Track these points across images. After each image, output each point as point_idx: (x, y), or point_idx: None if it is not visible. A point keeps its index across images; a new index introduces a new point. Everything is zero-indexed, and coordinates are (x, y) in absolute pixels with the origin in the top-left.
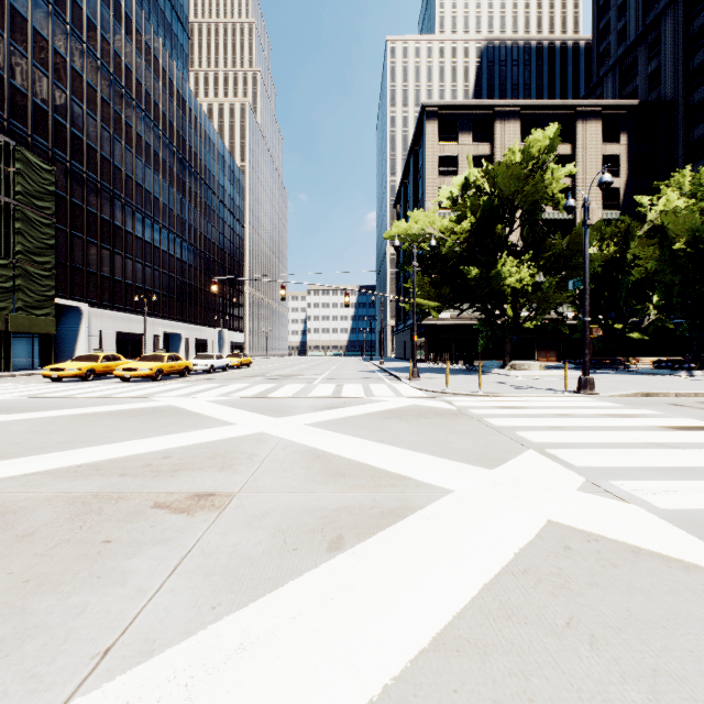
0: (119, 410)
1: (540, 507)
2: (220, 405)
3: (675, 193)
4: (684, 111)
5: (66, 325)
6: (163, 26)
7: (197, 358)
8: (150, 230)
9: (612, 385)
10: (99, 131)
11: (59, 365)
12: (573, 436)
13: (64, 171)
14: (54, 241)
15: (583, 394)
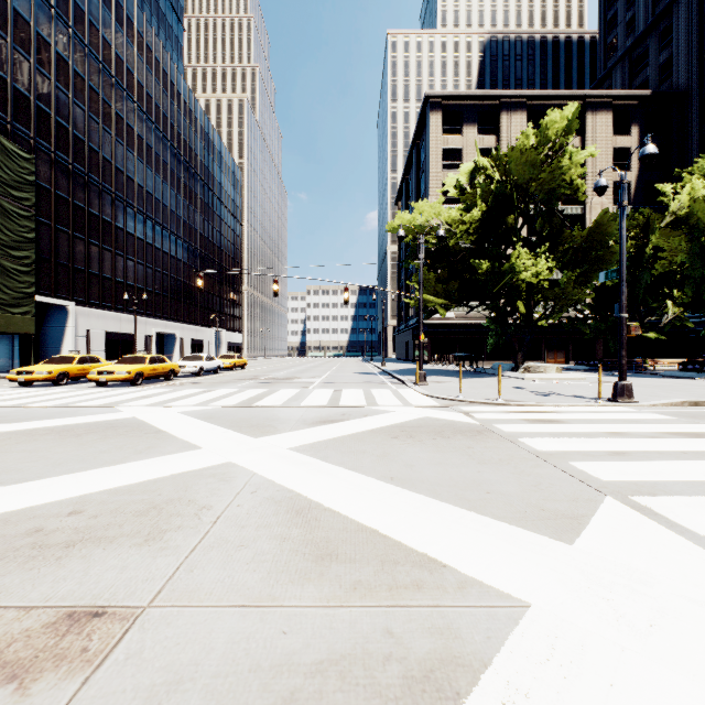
0: (66, 426)
1: None
2: (193, 418)
3: (700, 182)
4: (699, 102)
5: (51, 324)
6: (157, 16)
7: (186, 359)
8: (142, 226)
9: (646, 391)
10: (87, 121)
11: (28, 368)
12: (652, 469)
13: (48, 161)
14: (34, 234)
15: (620, 402)
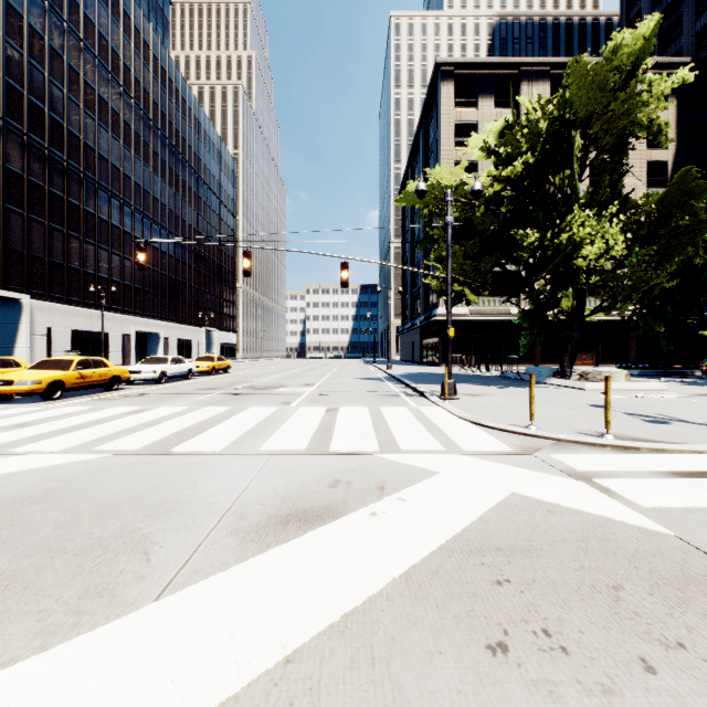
0: None
1: None
2: None
3: None
4: None
5: (2, 320)
6: None
7: (145, 362)
8: (118, 212)
9: None
10: (47, 87)
11: None
12: None
13: None
14: None
15: None
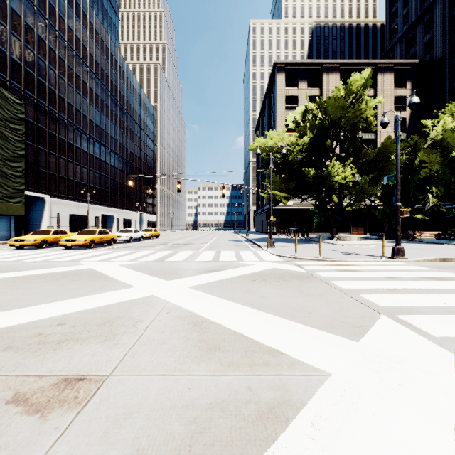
0: (49, 273)
1: (434, 404)
2: (127, 268)
3: (449, 118)
4: (449, 66)
5: (34, 209)
6: (102, 11)
7: (121, 232)
8: (92, 146)
9: (413, 252)
10: (57, 79)
11: (21, 237)
12: (411, 299)
13: (32, 105)
14: (24, 152)
15: (396, 259)
